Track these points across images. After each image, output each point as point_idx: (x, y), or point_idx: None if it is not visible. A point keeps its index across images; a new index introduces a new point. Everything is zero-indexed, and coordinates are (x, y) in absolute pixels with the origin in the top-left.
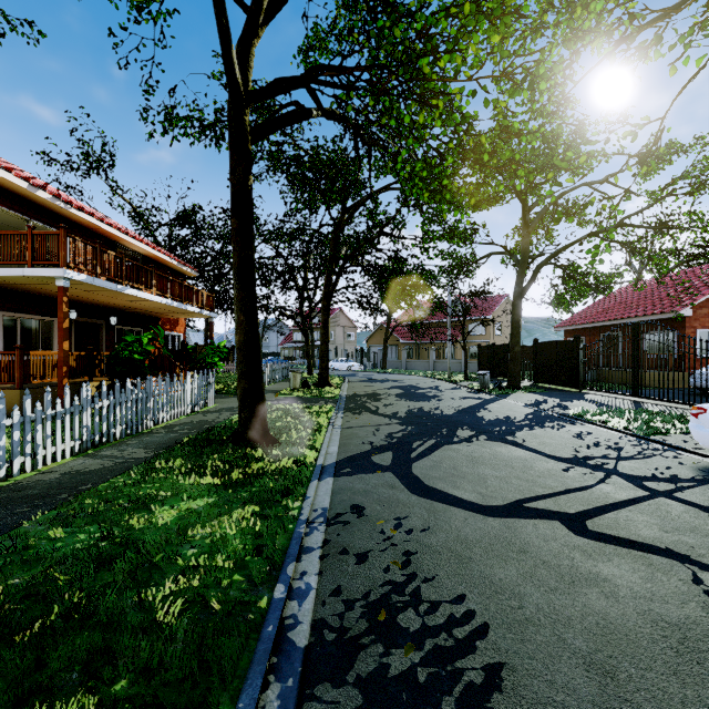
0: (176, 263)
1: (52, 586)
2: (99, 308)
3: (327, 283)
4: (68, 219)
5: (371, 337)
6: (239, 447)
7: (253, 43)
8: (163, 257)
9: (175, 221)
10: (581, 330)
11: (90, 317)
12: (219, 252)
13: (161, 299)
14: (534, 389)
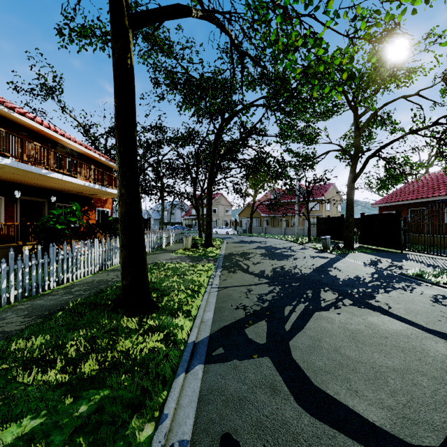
0: (104, 159)
1: None
2: (41, 190)
3: (210, 172)
4: (14, 122)
5: (242, 212)
6: (117, 315)
7: None
8: (93, 154)
9: (109, 133)
10: (392, 206)
11: (33, 196)
12: None
13: (84, 182)
14: (365, 250)
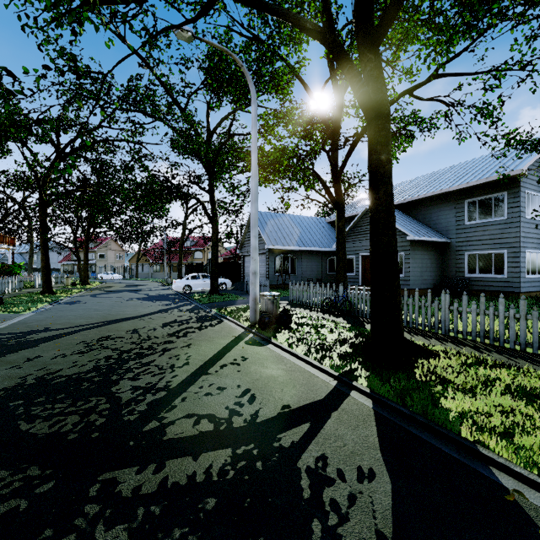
0: None
1: (18, 301)
2: None
3: (87, 234)
4: None
5: (132, 258)
6: (44, 295)
7: (48, 179)
8: None
9: None
10: (226, 258)
11: None
12: (15, 210)
13: None
14: None
